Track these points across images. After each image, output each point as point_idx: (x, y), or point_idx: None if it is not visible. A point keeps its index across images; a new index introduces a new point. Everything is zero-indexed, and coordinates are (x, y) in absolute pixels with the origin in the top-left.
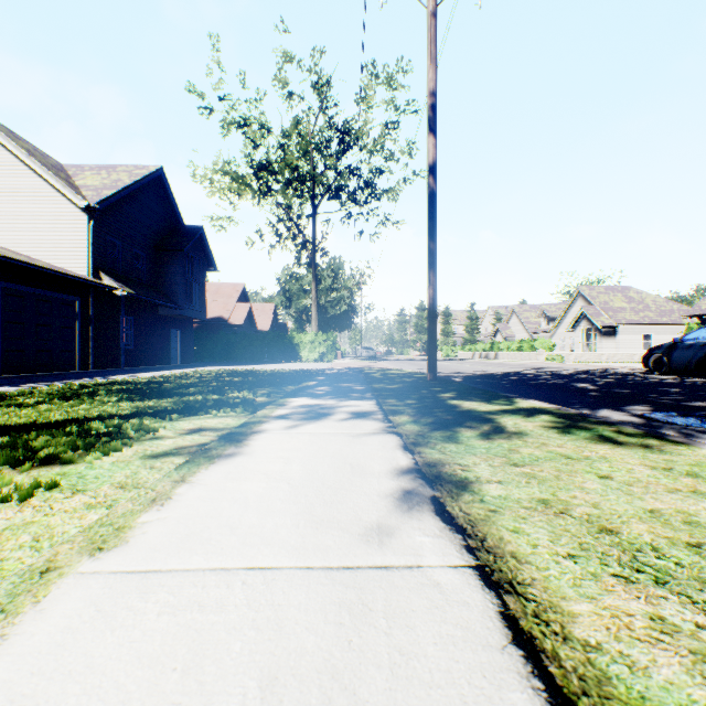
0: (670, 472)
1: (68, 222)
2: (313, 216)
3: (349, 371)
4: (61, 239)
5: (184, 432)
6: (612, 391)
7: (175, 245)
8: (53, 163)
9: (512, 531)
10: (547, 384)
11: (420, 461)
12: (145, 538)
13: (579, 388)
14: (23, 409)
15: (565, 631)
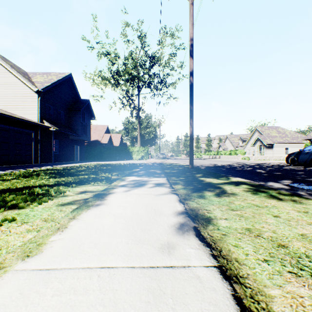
0: (307, 214)
1: (29, 97)
2: (138, 95)
3: (154, 164)
4: (26, 105)
5: (78, 193)
6: (273, 173)
7: (77, 108)
8: (22, 71)
9: (234, 246)
10: (243, 170)
11: (187, 208)
12: (51, 250)
13: (258, 172)
14: (5, 182)
15: (268, 307)
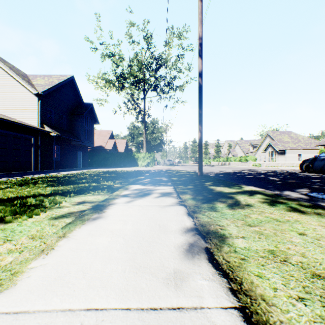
0: None
1: (29, 101)
2: (144, 99)
3: (160, 171)
4: (25, 109)
5: (75, 204)
6: (288, 181)
7: (79, 112)
8: (22, 74)
9: (257, 276)
10: (255, 177)
11: (197, 223)
12: (27, 282)
13: (271, 180)
14: None
15: None
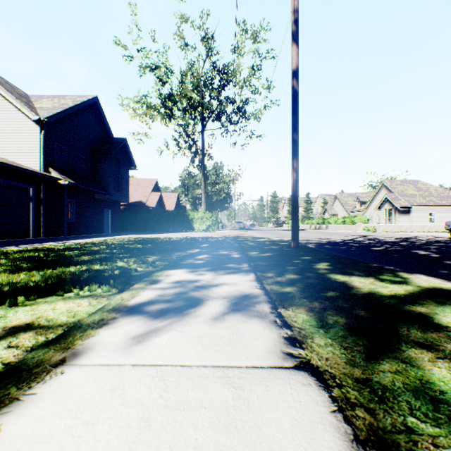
0: None
1: (26, 131)
2: (202, 132)
3: (226, 238)
4: (21, 144)
5: None
6: None
7: (106, 150)
8: (19, 92)
9: None
10: (391, 251)
11: None
12: None
13: (426, 256)
14: None
15: None
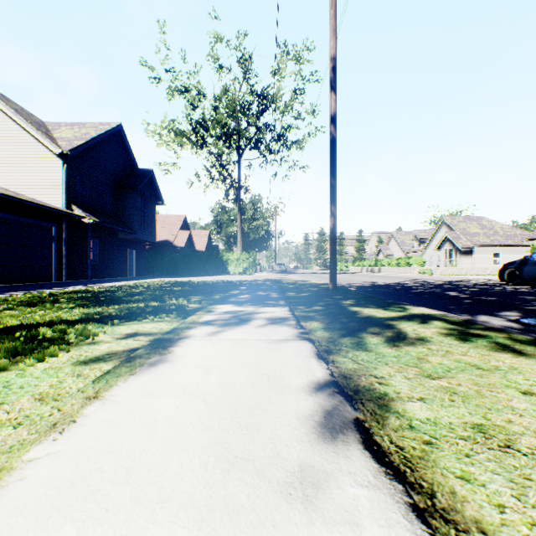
0: None
1: (47, 165)
2: (238, 162)
3: (266, 282)
4: (41, 179)
5: (121, 337)
6: (481, 298)
7: (131, 184)
8: (36, 120)
9: (462, 478)
10: (426, 292)
11: (336, 372)
12: (17, 490)
13: (453, 296)
14: None
15: None
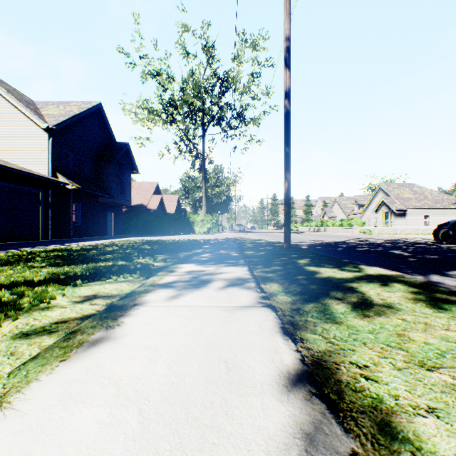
0: None
1: (35, 138)
2: (203, 137)
3: (226, 240)
4: (30, 150)
5: (78, 300)
6: (424, 257)
7: (110, 155)
8: (26, 100)
9: None
10: (371, 251)
11: (307, 357)
12: None
13: (398, 255)
14: None
15: None
